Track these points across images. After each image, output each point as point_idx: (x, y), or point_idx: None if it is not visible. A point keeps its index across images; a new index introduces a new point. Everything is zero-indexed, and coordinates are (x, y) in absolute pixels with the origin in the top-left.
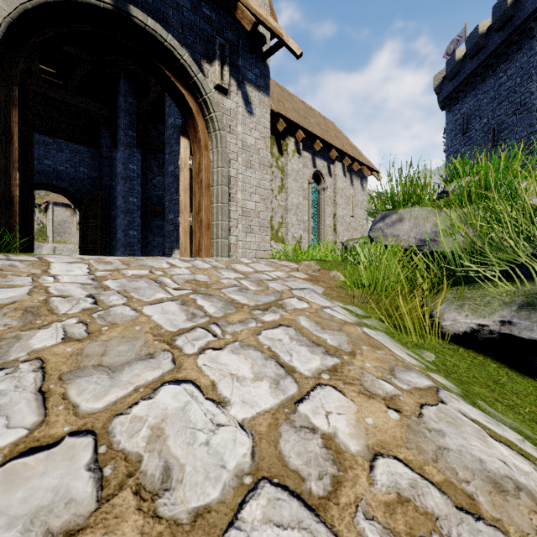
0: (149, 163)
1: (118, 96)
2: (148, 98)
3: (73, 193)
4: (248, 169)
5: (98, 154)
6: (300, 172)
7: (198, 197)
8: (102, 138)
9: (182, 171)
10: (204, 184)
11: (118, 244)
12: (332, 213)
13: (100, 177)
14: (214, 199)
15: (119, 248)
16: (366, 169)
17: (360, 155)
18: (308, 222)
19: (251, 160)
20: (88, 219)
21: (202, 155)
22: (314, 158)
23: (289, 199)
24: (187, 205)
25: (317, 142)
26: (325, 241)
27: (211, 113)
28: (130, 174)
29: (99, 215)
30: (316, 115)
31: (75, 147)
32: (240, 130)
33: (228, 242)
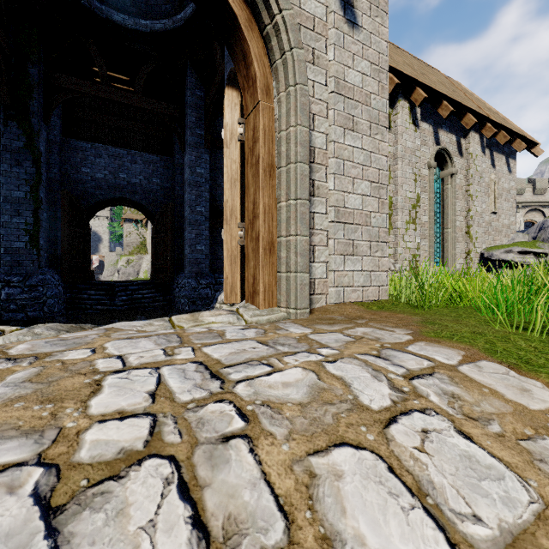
0: (219, 164)
1: (185, 91)
2: (214, 84)
3: (146, 206)
4: (348, 131)
5: (171, 163)
6: (417, 152)
7: (252, 192)
8: (175, 144)
9: (227, 148)
10: (262, 164)
11: (185, 261)
12: (463, 209)
13: (173, 187)
14: (281, 192)
15: (186, 266)
16: (517, 140)
17: (505, 122)
18: (427, 225)
19: (353, 115)
20: (160, 233)
21: (259, 108)
22: (436, 130)
23: (401, 192)
24: (235, 208)
25: (444, 104)
26: (454, 250)
27: (275, 16)
28: (197, 179)
29: (169, 228)
30: (435, 73)
31: (149, 157)
32: (332, 57)
33: (310, 276)
